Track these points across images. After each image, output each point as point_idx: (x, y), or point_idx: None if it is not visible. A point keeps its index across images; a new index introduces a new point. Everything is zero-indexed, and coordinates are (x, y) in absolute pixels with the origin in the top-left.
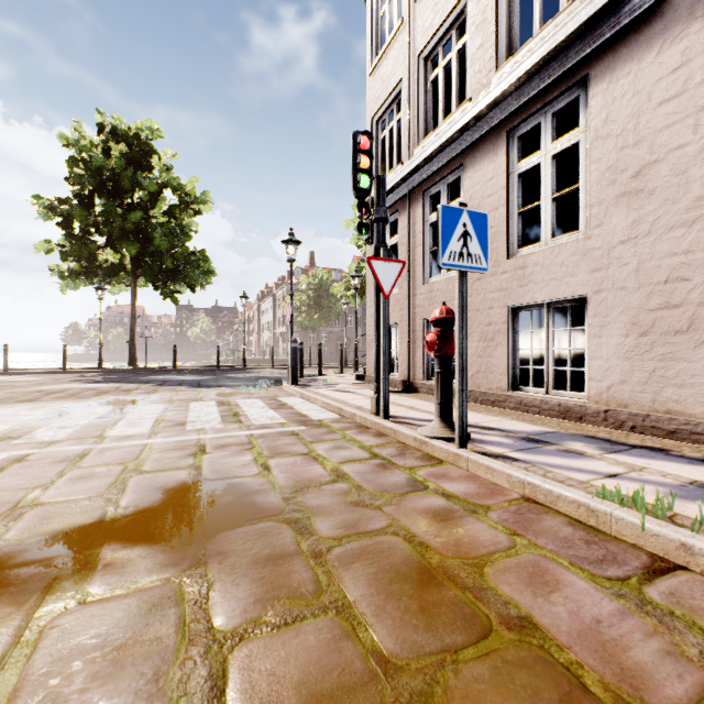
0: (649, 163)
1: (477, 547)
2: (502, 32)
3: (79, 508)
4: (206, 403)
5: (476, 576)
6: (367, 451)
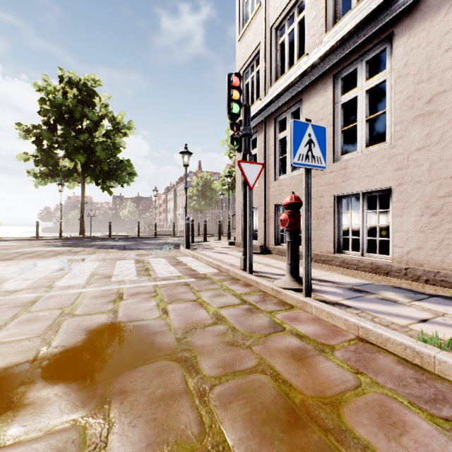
0: (439, 92)
1: (331, 385)
2: (329, 7)
3: (19, 348)
4: (127, 261)
5: (334, 417)
6: (238, 298)
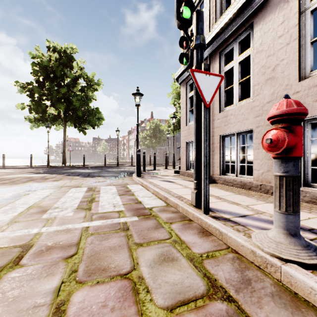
0: None
1: None
2: None
3: None
4: (80, 189)
5: None
6: (200, 270)
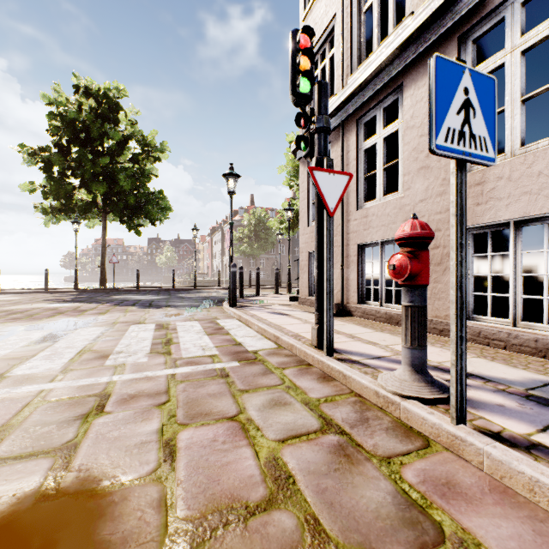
0: None
1: None
2: None
3: None
4: (145, 326)
5: None
6: (315, 412)
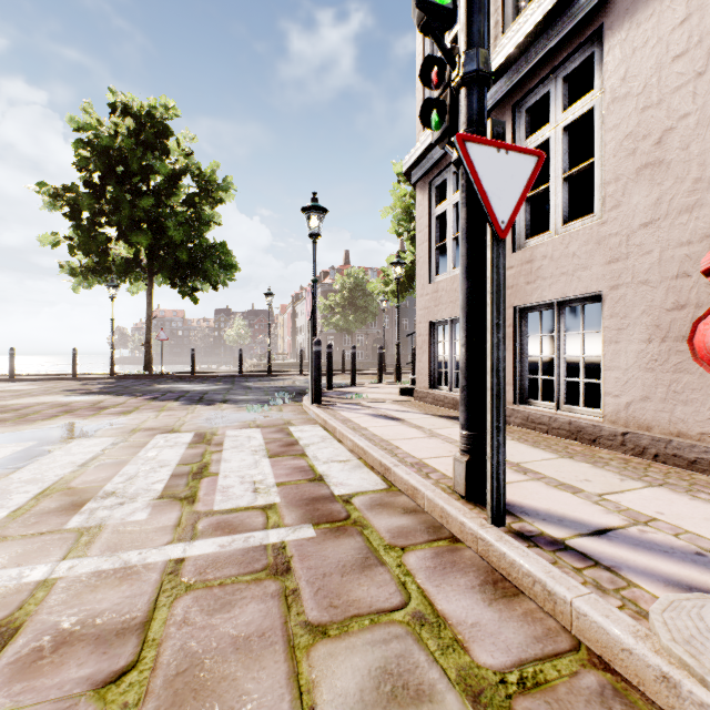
0: None
1: None
2: None
3: None
4: (177, 437)
5: None
6: None
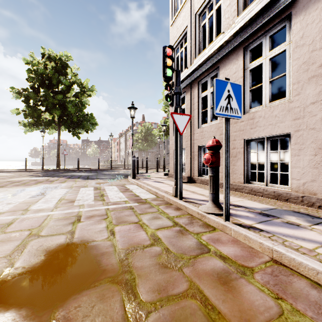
0: None
1: (256, 313)
2: None
3: None
4: (88, 188)
5: None
6: (171, 220)
